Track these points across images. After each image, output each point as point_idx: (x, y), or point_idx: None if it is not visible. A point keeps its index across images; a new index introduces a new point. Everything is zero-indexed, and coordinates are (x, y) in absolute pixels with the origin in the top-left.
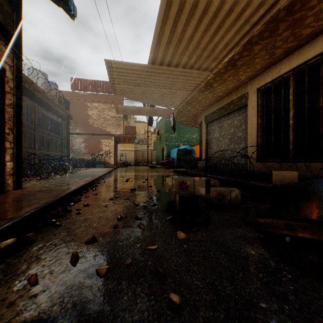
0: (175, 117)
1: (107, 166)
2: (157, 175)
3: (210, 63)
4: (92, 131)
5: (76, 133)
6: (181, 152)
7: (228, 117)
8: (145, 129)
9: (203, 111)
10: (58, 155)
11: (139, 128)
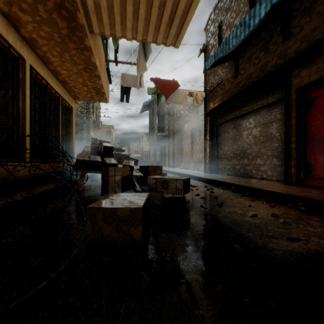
0: None
1: None
2: None
3: None
4: None
5: None
6: None
7: None
8: None
9: None
10: None
11: None
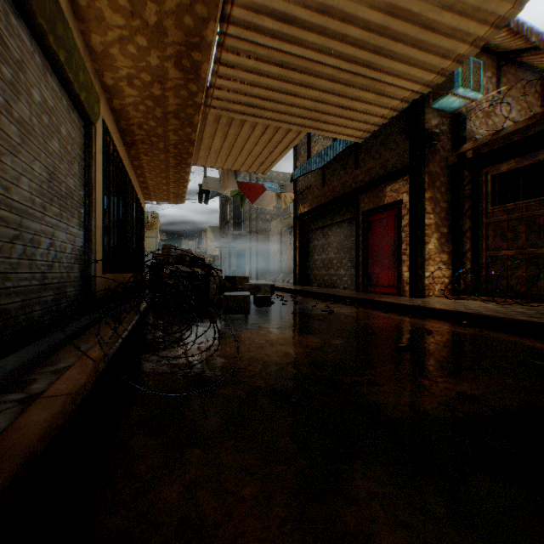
0: None
1: None
2: None
3: (218, 116)
4: None
5: None
6: None
7: (47, 71)
8: None
9: None
10: None
11: None
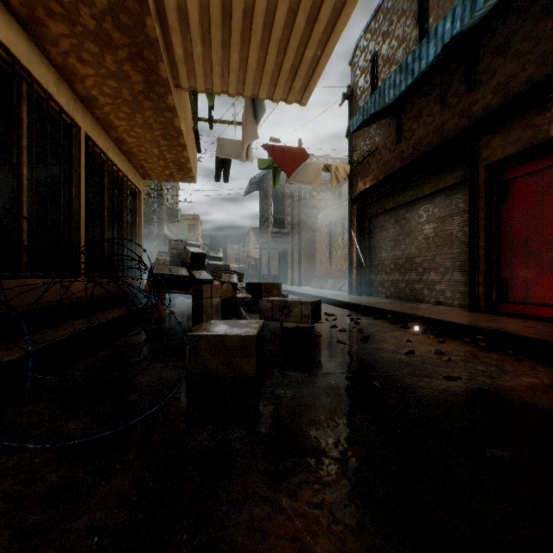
0: None
1: None
2: None
3: None
4: None
5: None
6: None
7: None
8: None
9: None
10: None
11: None
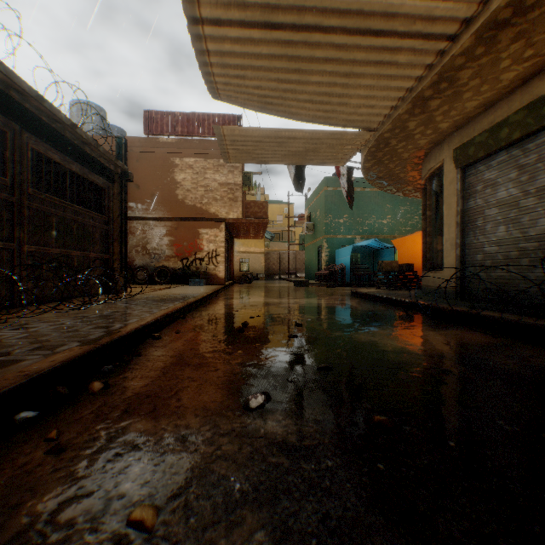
0: (364, 165)
1: (212, 281)
2: (319, 305)
3: None
4: (182, 214)
5: (153, 218)
6: (359, 253)
7: None
8: (283, 215)
9: (448, 137)
10: (96, 257)
11: (272, 214)
